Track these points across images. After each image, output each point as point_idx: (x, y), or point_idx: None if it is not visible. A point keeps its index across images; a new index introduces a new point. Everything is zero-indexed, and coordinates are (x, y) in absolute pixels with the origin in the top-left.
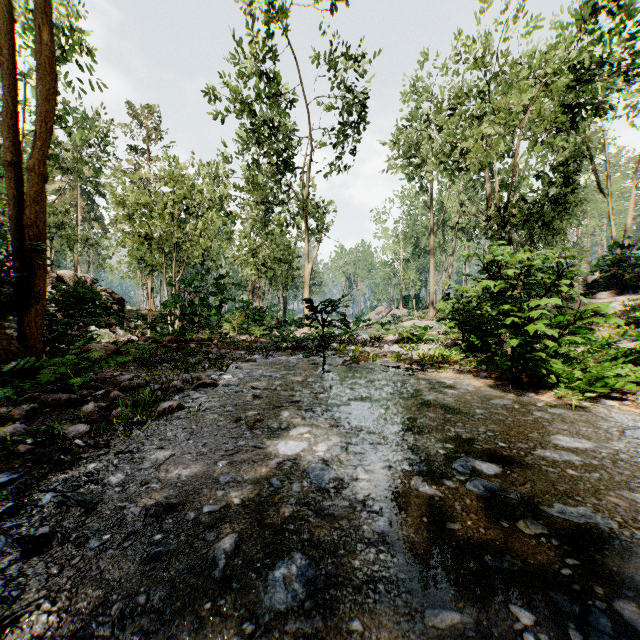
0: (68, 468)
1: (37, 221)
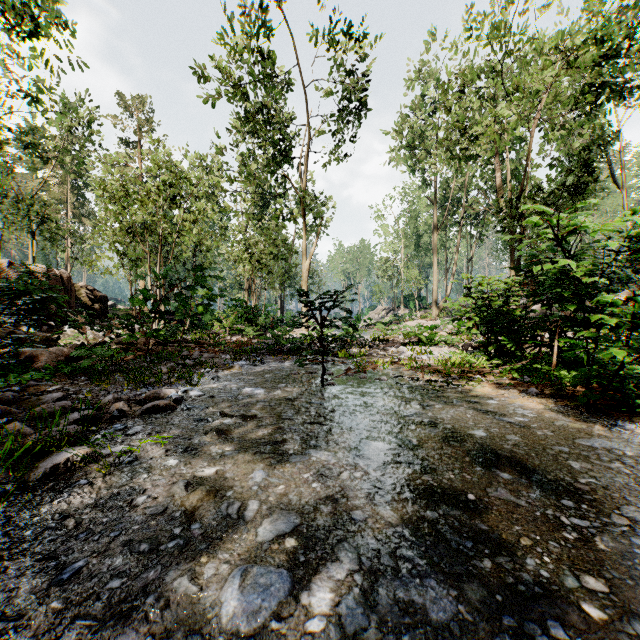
0: None
1: None
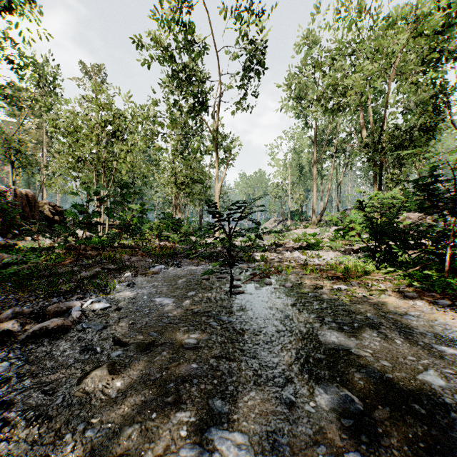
0: None
1: None
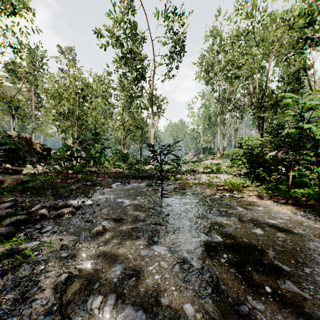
0: None
1: None
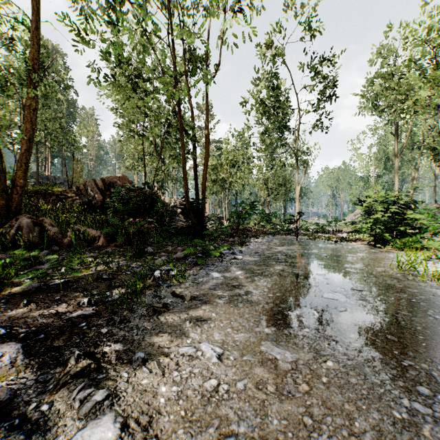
0: (234, 250)
1: (204, 190)
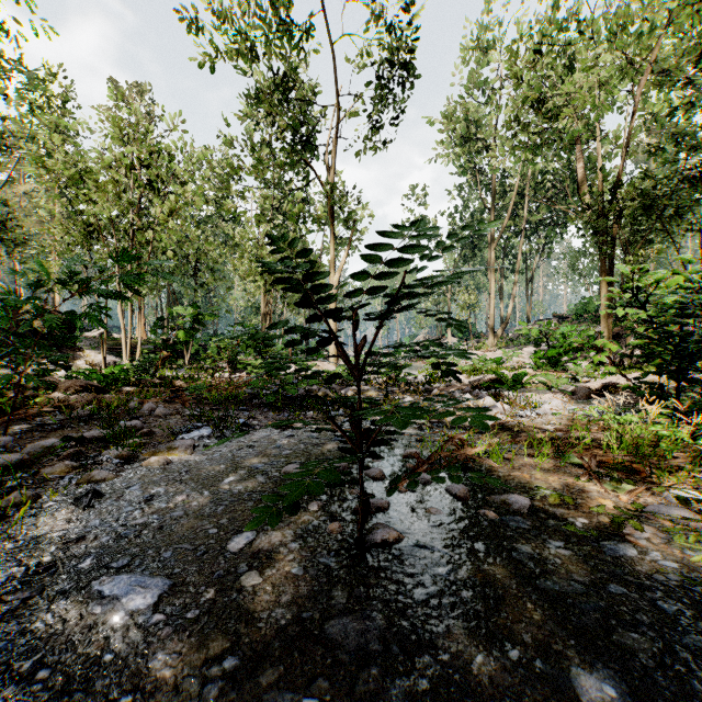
0: None
1: None
